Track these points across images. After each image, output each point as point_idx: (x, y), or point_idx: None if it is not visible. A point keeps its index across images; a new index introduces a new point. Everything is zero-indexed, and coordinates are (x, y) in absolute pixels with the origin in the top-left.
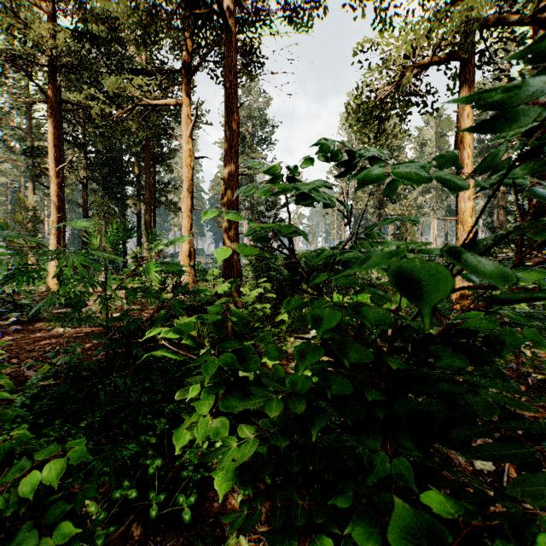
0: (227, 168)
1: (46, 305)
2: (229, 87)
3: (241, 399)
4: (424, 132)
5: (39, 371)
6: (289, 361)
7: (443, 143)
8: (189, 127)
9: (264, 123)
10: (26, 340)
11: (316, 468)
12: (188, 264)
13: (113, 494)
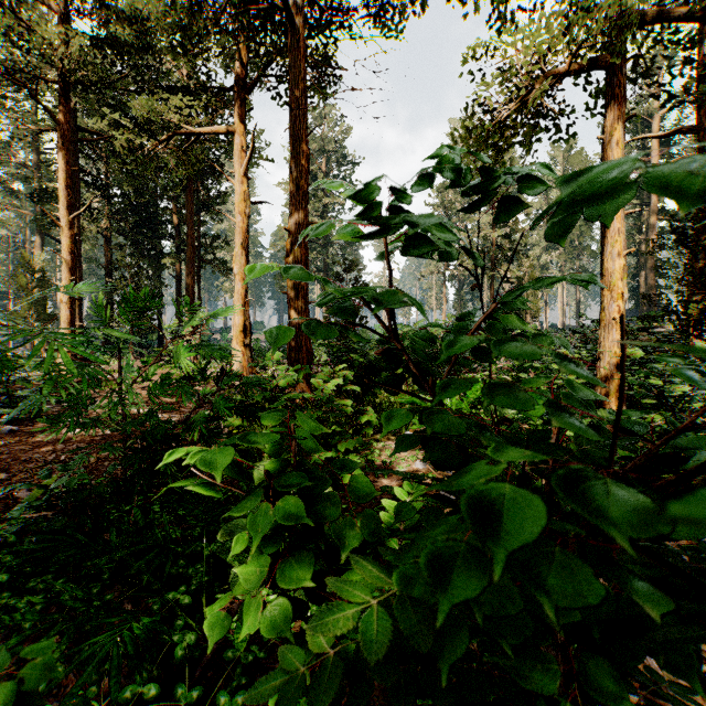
0: (293, 215)
1: (31, 406)
2: (295, 107)
3: (311, 563)
4: None
5: (34, 492)
6: (377, 476)
7: None
8: (244, 162)
9: (342, 158)
10: (23, 446)
11: (440, 702)
12: (242, 342)
13: (121, 692)
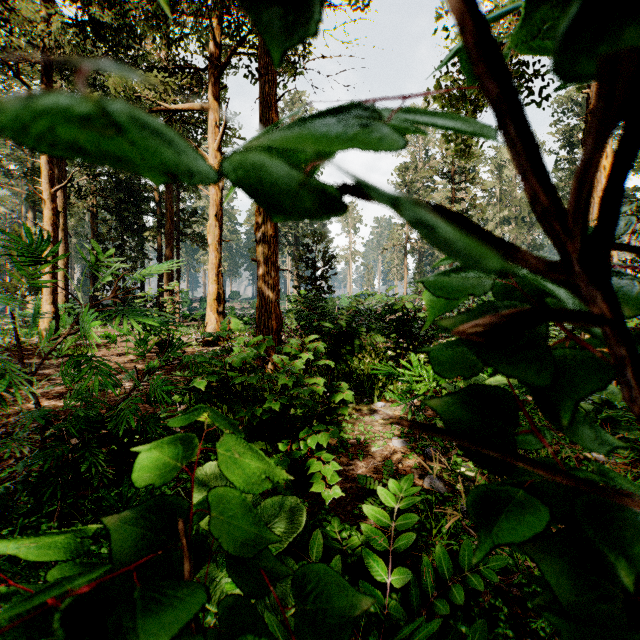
0: None
1: None
2: (265, 74)
3: None
4: (502, 152)
5: None
6: (351, 457)
7: None
8: (217, 137)
9: None
10: None
11: None
12: (215, 309)
13: None
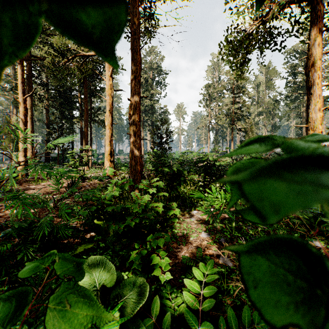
0: (132, 92)
1: None
2: (134, 35)
3: None
4: (259, 77)
5: None
6: (179, 243)
7: (270, 84)
8: (110, 69)
9: (160, 72)
10: None
11: None
12: (109, 159)
13: None
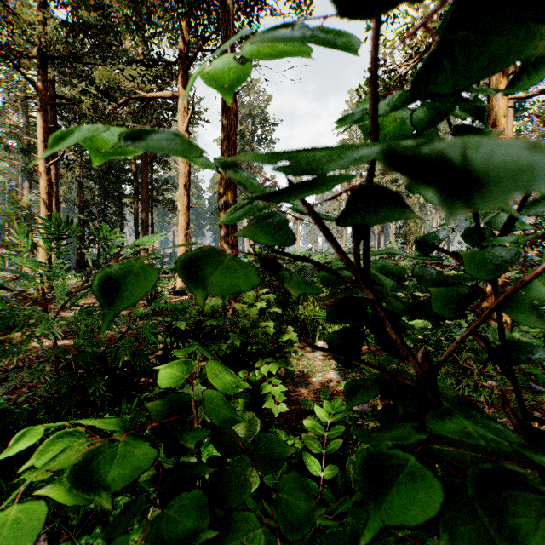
0: None
1: None
2: None
3: None
4: None
5: None
6: (296, 385)
7: None
8: (186, 120)
9: (264, 120)
10: None
11: None
12: None
13: None
